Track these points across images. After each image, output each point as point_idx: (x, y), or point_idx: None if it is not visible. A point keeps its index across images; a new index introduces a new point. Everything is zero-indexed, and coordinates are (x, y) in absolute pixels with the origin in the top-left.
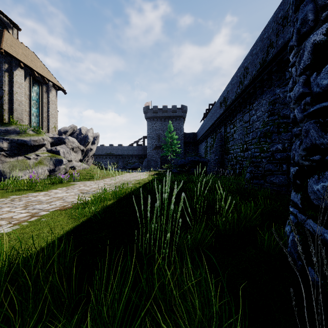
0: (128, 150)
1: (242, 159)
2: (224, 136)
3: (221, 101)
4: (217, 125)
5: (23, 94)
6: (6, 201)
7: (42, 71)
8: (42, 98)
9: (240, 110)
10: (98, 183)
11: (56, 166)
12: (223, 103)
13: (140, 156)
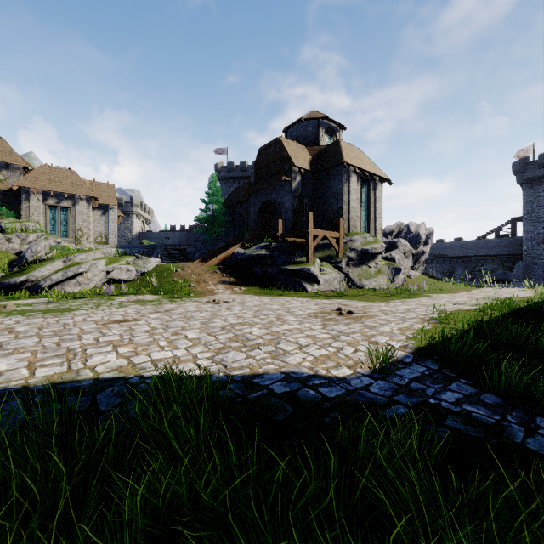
0: (475, 247)
1: None
2: None
3: None
4: None
5: (356, 200)
6: (399, 302)
7: (369, 168)
8: (369, 198)
9: None
10: (457, 296)
11: (394, 276)
12: None
13: (503, 257)
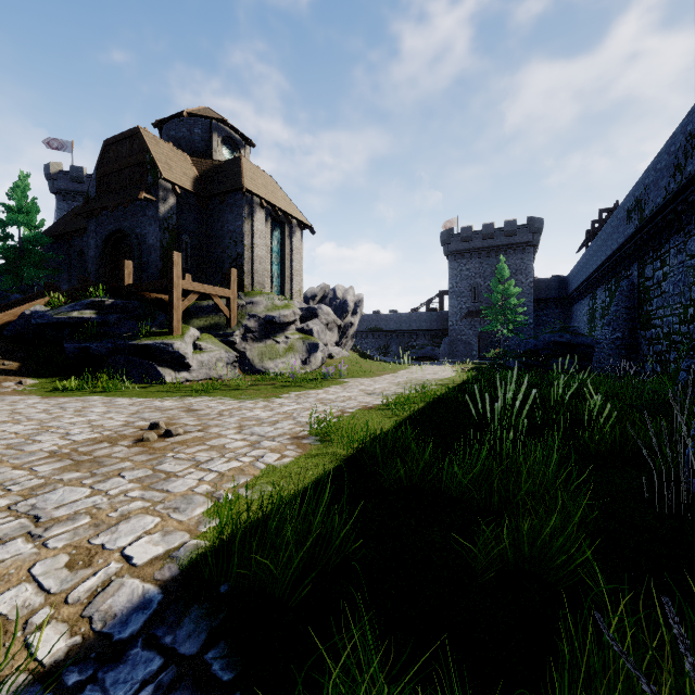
0: (409, 321)
1: (683, 340)
2: (637, 285)
3: (630, 208)
4: (619, 261)
5: (264, 246)
6: (293, 397)
7: (284, 205)
8: (284, 247)
9: (678, 229)
10: (378, 381)
11: (311, 354)
12: (635, 211)
13: (433, 332)
